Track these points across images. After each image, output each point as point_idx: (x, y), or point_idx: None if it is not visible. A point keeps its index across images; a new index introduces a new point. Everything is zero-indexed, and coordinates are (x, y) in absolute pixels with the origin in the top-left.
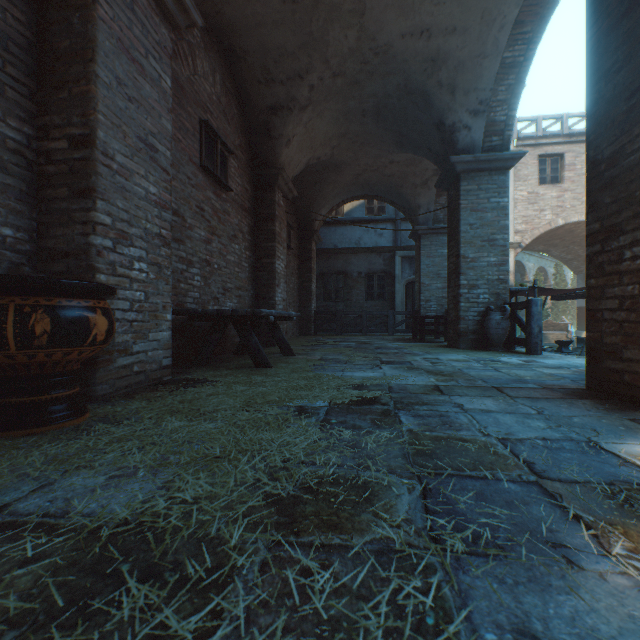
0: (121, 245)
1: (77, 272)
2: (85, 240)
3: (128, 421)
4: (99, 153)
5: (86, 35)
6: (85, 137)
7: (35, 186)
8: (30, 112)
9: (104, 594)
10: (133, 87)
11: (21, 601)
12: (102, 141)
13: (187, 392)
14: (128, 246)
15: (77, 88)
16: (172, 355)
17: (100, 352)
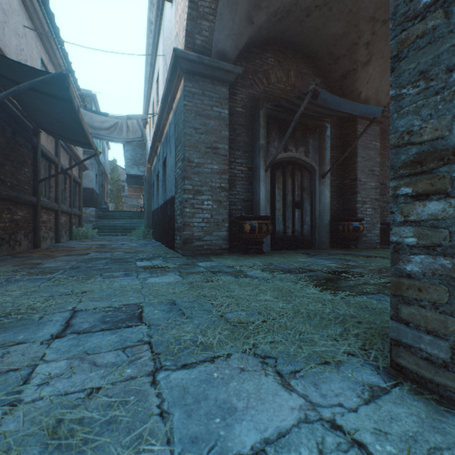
0: (363, 205)
1: (352, 214)
2: (354, 206)
3: (367, 250)
4: (357, 182)
5: (354, 151)
6: (354, 178)
7: (341, 193)
8: (340, 175)
9: (370, 257)
10: (366, 156)
11: (361, 256)
12: (358, 178)
13: (384, 249)
14: (365, 205)
15: (352, 166)
16: (379, 240)
17: (358, 235)
